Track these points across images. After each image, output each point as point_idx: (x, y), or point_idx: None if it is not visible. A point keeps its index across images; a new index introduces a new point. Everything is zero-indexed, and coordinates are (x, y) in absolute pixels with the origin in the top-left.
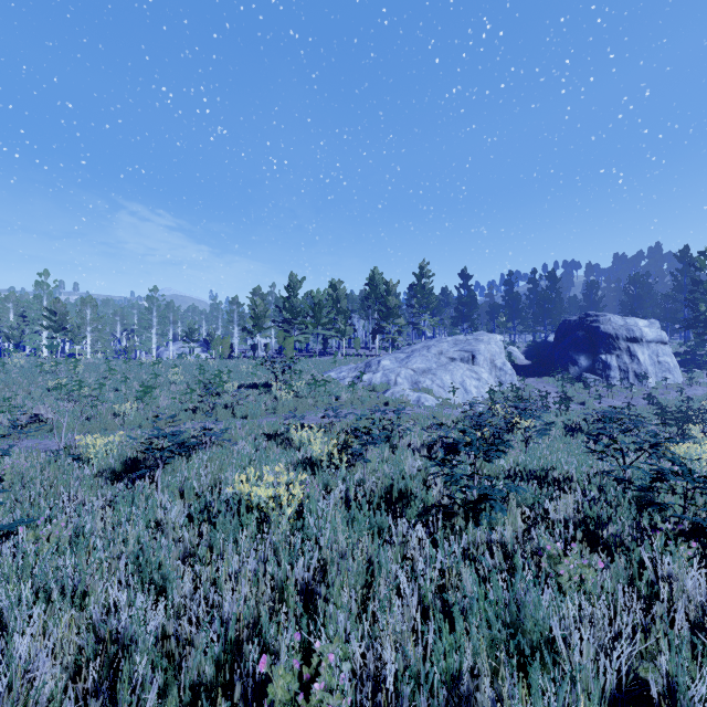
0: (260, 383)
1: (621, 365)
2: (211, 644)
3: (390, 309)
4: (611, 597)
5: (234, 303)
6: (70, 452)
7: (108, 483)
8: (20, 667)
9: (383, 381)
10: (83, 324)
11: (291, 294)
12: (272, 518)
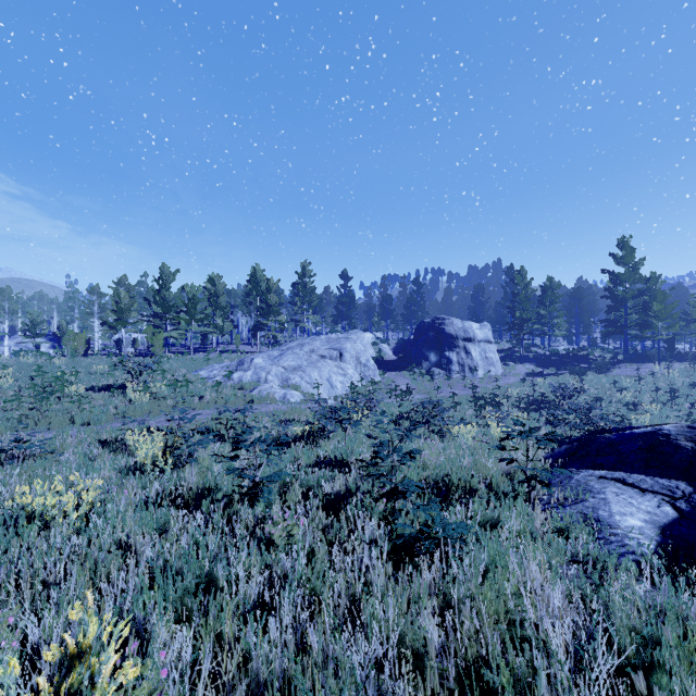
0: (115, 385)
1: (460, 360)
2: None
3: (271, 307)
4: (329, 546)
5: (94, 292)
6: None
7: None
8: None
9: (254, 379)
10: None
11: (162, 287)
12: (55, 526)
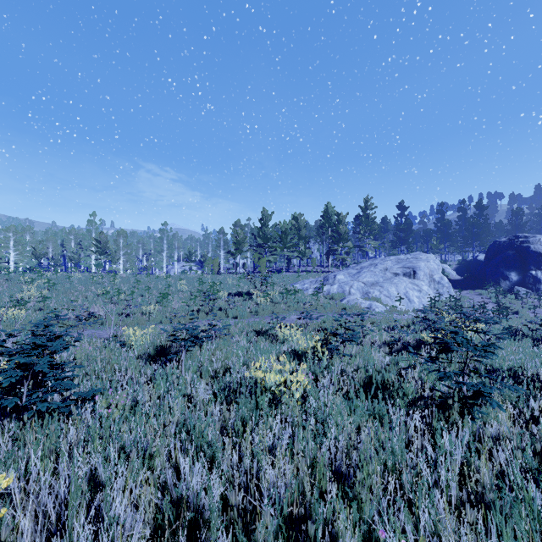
0: (243, 292)
1: None
2: (271, 519)
3: (341, 235)
4: None
5: (221, 233)
6: (117, 339)
7: (148, 364)
8: (120, 527)
9: (339, 291)
10: (118, 249)
11: (263, 225)
12: (282, 400)
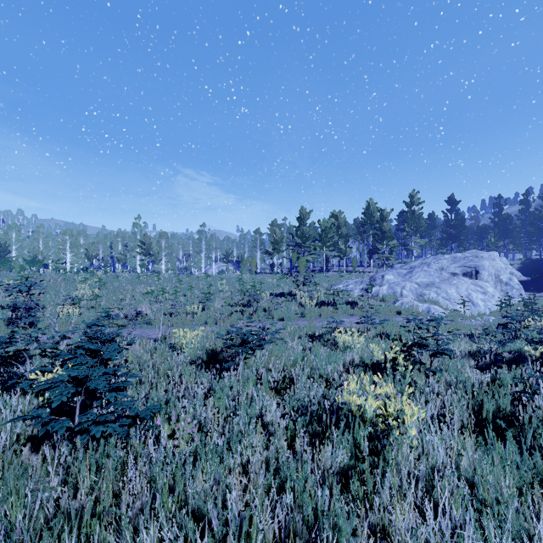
0: (285, 293)
1: None
2: None
3: (384, 233)
4: None
5: (257, 233)
6: (167, 341)
7: (203, 372)
8: None
9: (390, 293)
10: (160, 250)
11: (301, 224)
12: (390, 438)
